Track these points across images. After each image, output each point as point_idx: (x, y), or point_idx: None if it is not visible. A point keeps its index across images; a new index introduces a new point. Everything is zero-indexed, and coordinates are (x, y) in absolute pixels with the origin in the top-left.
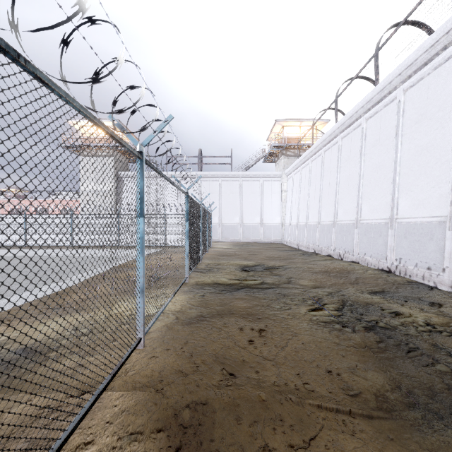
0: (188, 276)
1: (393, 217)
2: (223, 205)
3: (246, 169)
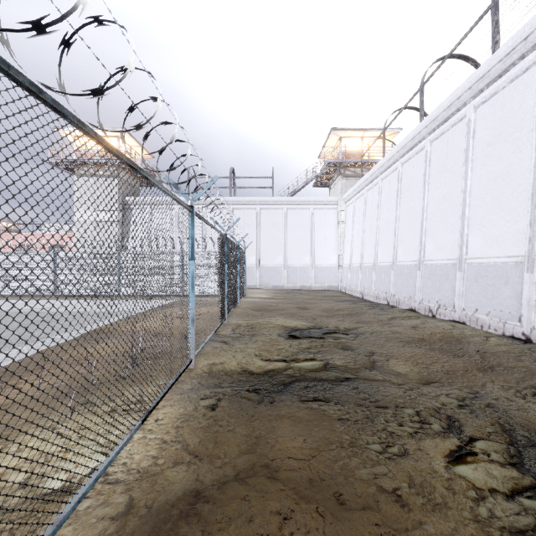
0: (193, 358)
1: (533, 254)
2: (262, 240)
3: (292, 195)
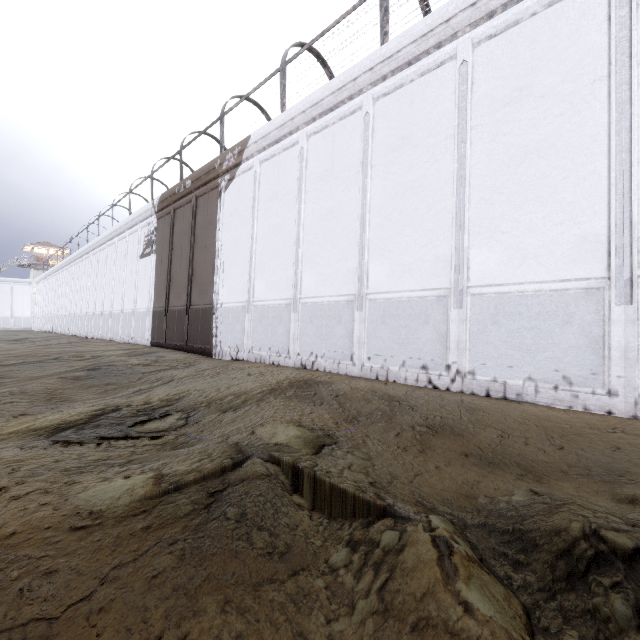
0: None
1: (51, 314)
2: None
3: None
